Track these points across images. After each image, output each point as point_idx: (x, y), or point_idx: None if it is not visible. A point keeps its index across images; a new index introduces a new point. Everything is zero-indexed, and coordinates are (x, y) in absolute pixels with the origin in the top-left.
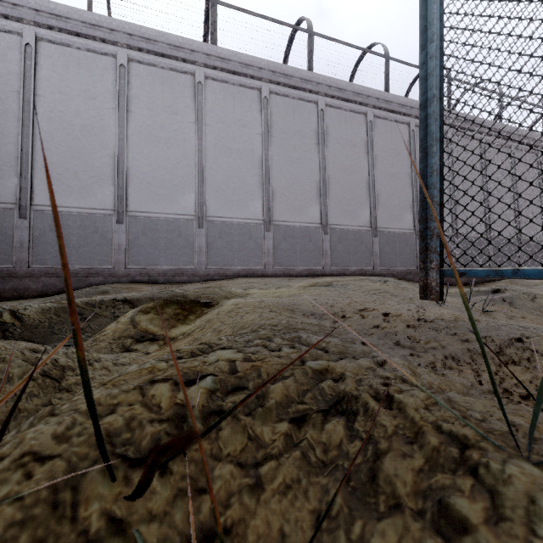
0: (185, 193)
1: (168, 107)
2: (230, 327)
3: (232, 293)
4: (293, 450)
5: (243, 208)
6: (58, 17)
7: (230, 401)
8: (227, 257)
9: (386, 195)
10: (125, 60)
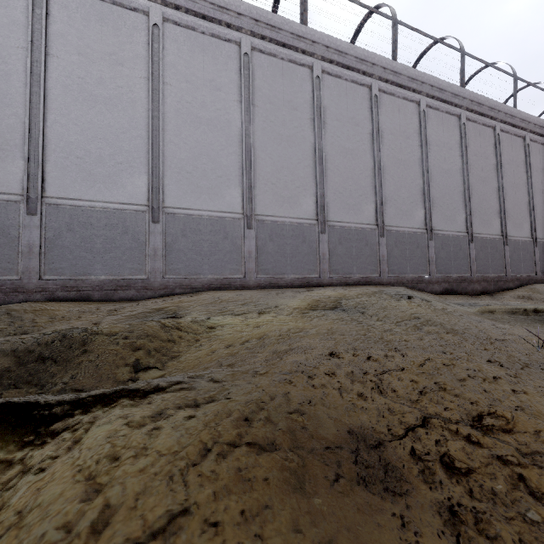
0: (133, 174)
1: (109, 54)
2: None
3: (182, 330)
4: None
5: (215, 197)
6: None
7: None
8: (194, 263)
9: (394, 186)
10: None
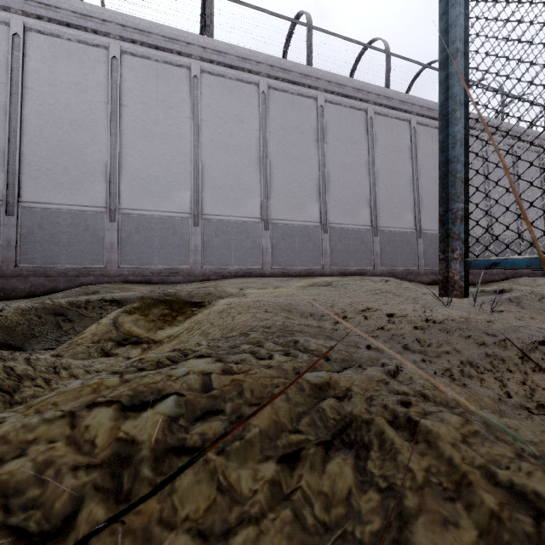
0: (180, 190)
1: (162, 101)
2: (219, 329)
3: (227, 293)
4: (282, 507)
5: (240, 206)
6: (47, 6)
7: (197, 433)
8: (224, 256)
9: (387, 193)
10: (117, 52)
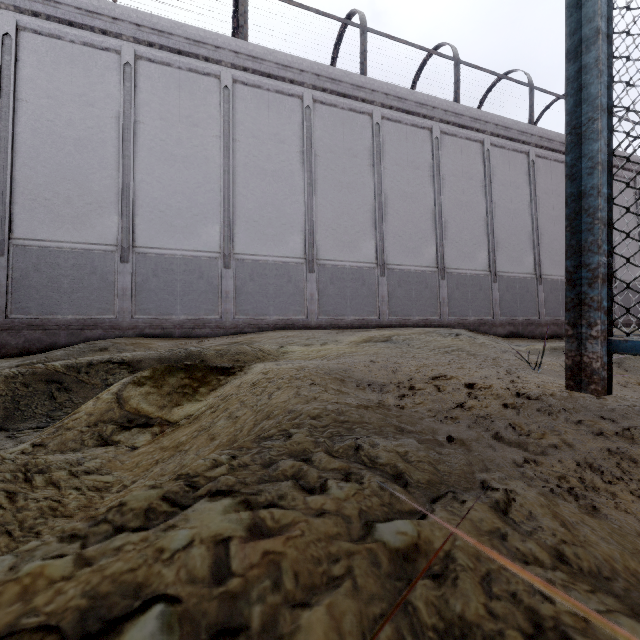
0: (207, 224)
1: (186, 117)
2: (252, 411)
3: (264, 352)
4: None
5: (280, 243)
6: (45, 1)
7: None
8: (261, 304)
9: (455, 229)
10: (131, 57)
